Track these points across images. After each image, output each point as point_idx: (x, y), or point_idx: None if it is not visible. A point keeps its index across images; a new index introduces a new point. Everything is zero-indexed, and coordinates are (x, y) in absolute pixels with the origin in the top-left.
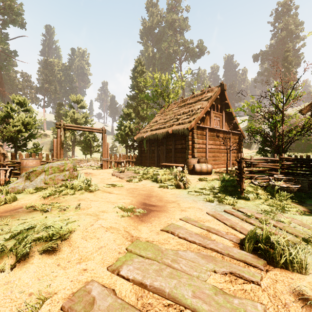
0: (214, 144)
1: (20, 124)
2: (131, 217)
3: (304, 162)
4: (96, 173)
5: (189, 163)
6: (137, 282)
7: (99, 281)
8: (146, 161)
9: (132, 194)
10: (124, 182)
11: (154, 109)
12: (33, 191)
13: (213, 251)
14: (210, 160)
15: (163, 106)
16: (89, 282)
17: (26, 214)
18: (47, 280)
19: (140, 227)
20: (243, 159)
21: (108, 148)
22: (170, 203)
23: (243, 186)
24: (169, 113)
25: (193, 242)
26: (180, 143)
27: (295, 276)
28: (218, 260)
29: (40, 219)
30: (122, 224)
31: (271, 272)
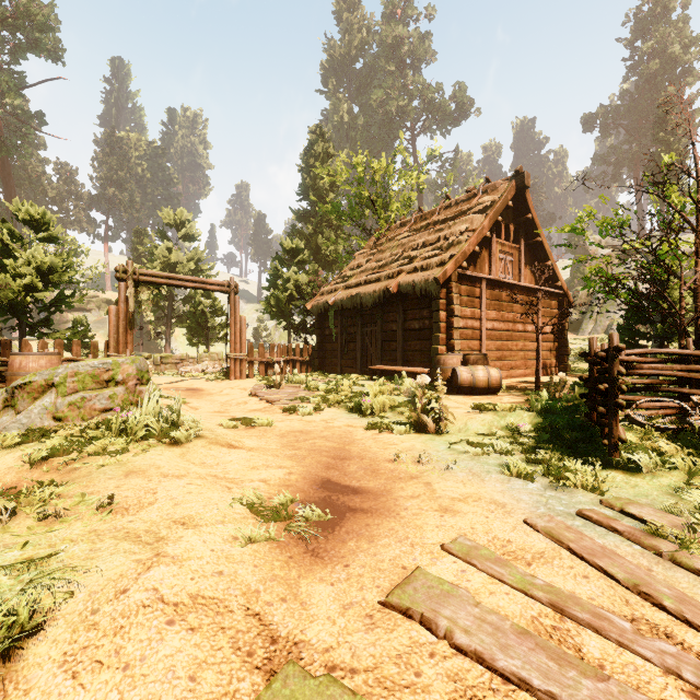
0: (500, 318)
1: (31, 270)
2: (281, 541)
3: None
4: (212, 390)
5: (442, 364)
6: None
7: None
8: (334, 360)
9: (293, 451)
10: (276, 414)
11: (353, 238)
12: (12, 443)
13: None
14: (490, 357)
15: (375, 231)
16: None
17: None
18: None
19: (306, 588)
20: (620, 350)
21: (243, 329)
22: (403, 480)
23: (617, 431)
24: (391, 246)
25: (519, 681)
26: (416, 316)
27: None
28: None
29: None
30: (243, 575)
31: None
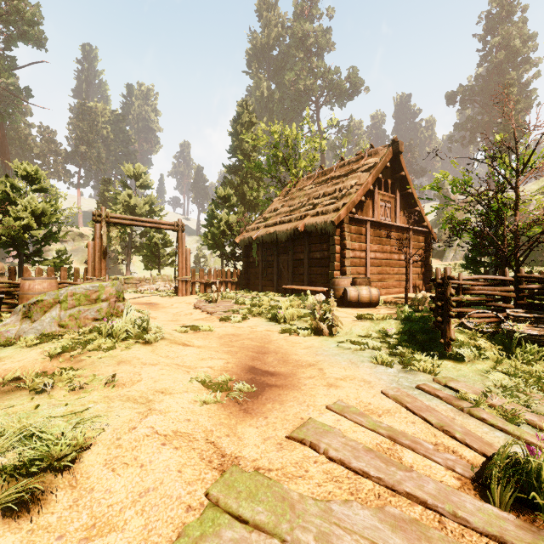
0: (380, 250)
1: (28, 214)
2: (224, 404)
3: None
4: (165, 304)
5: (336, 285)
6: None
7: None
8: (256, 281)
9: (228, 348)
10: (214, 322)
11: (271, 188)
12: (33, 343)
13: (415, 502)
14: (373, 279)
15: (288, 183)
16: None
17: None
18: None
19: (241, 430)
20: (451, 278)
21: (188, 258)
22: (304, 367)
23: (449, 333)
24: (299, 195)
25: (363, 473)
26: (318, 248)
27: None
28: (434, 535)
29: (22, 411)
30: (202, 421)
31: None
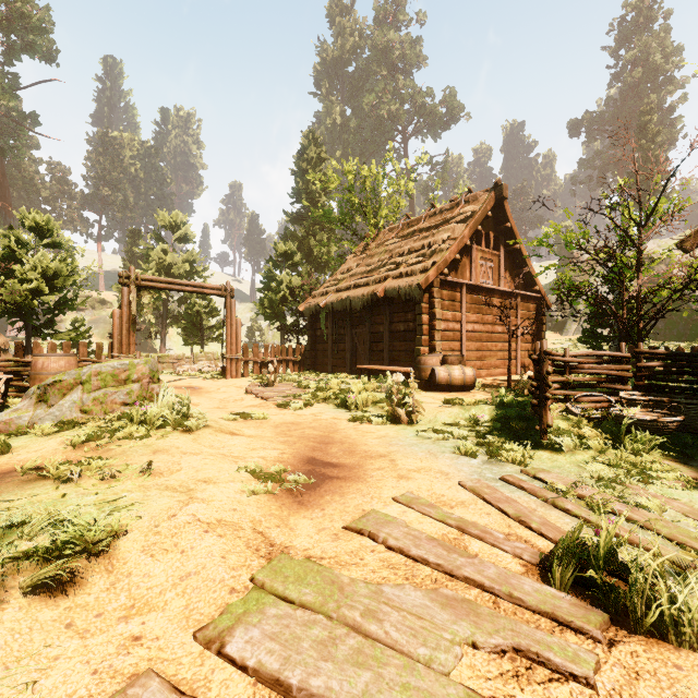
0: (480, 321)
1: (37, 275)
2: (276, 495)
3: (690, 362)
4: (210, 388)
5: (422, 364)
6: (266, 676)
7: (168, 673)
8: (325, 360)
9: (285, 438)
10: (270, 409)
11: (344, 243)
12: (52, 431)
13: (472, 585)
14: (471, 357)
15: (365, 236)
16: (139, 679)
17: (18, 487)
18: (28, 669)
19: (294, 521)
20: (547, 354)
21: (239, 331)
22: (373, 458)
23: (546, 419)
24: (379, 251)
25: (422, 560)
26: (402, 318)
27: (685, 659)
28: (484, 611)
29: (48, 500)
30: (250, 512)
31: (622, 648)
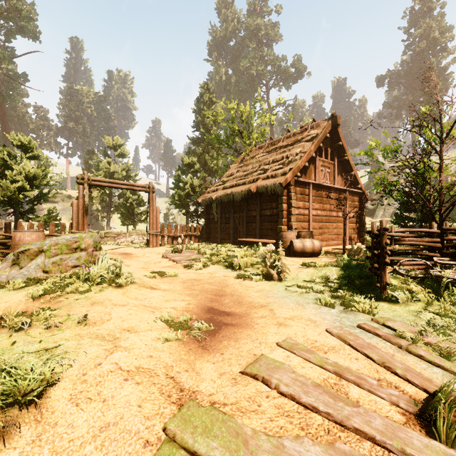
0: (321, 208)
1: (22, 177)
2: (184, 341)
3: None
4: (138, 254)
5: (284, 237)
6: None
7: None
8: (216, 235)
9: (190, 291)
10: (179, 269)
11: (228, 156)
12: (20, 286)
13: (363, 437)
14: (315, 233)
15: (242, 152)
16: None
17: None
18: None
19: (199, 365)
20: (386, 230)
21: (158, 215)
22: (256, 308)
23: (385, 278)
24: (252, 162)
25: (312, 408)
26: (268, 206)
27: None
28: None
29: None
30: (164, 357)
31: None
